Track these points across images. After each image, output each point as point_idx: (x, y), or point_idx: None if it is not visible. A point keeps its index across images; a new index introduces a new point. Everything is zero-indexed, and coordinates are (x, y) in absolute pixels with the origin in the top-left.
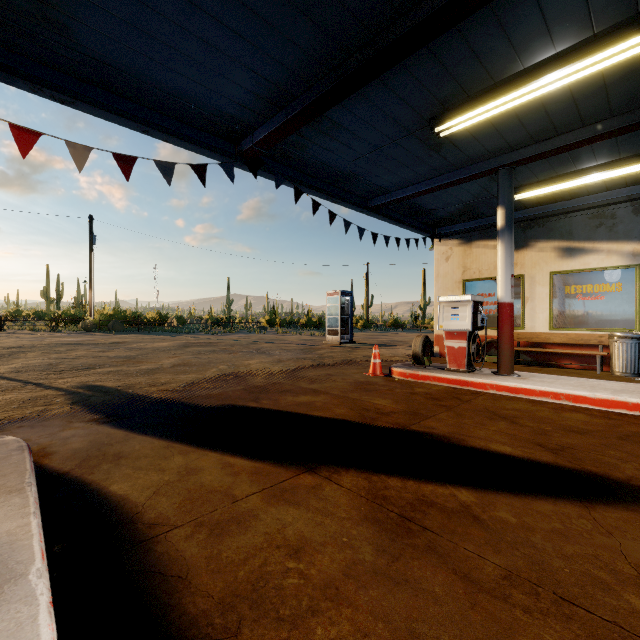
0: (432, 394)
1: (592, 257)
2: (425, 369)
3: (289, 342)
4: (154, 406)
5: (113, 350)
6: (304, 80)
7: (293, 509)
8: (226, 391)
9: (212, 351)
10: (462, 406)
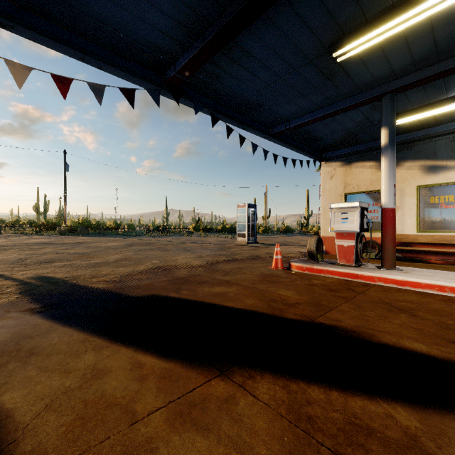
0: (328, 286)
1: (454, 173)
2: (319, 264)
3: (209, 242)
4: (89, 296)
5: (74, 248)
6: (218, 3)
7: (201, 438)
8: (154, 282)
9: (150, 249)
10: (358, 297)
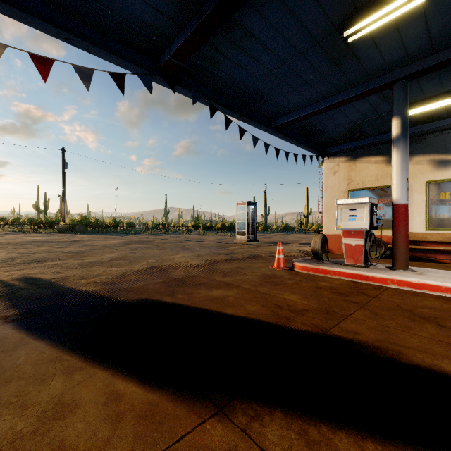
0: (337, 288)
1: None
2: (324, 264)
3: (208, 240)
4: (74, 300)
5: (70, 246)
6: None
7: None
8: (147, 284)
9: (147, 247)
10: (373, 303)
